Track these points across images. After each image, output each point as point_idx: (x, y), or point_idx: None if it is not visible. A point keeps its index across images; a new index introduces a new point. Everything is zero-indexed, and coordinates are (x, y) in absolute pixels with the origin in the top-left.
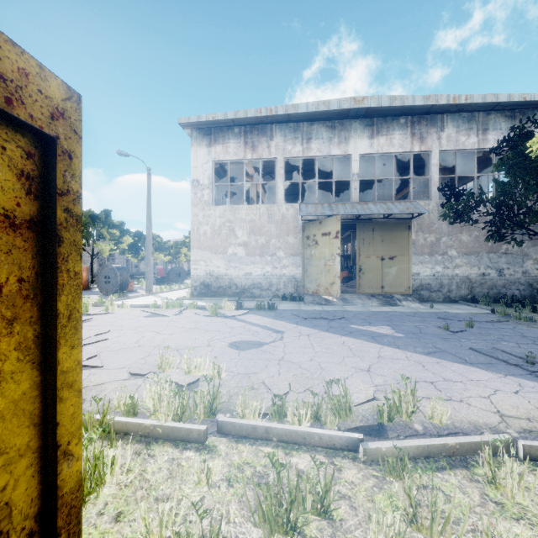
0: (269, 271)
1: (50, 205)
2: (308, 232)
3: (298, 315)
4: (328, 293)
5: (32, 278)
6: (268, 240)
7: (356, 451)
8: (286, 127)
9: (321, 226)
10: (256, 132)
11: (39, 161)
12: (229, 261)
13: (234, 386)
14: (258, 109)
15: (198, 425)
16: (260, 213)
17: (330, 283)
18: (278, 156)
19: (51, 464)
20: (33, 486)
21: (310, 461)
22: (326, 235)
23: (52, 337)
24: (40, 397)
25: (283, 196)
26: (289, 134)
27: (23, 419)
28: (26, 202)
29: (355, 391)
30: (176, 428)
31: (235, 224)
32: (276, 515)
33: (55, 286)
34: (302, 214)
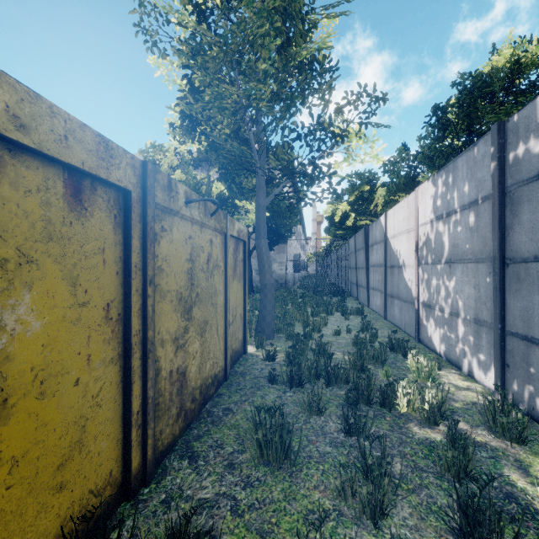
0: None
1: None
2: None
3: None
4: None
5: None
6: None
7: None
8: None
9: None
10: None
11: None
12: None
13: None
14: None
15: None
16: None
17: None
18: None
19: None
20: None
21: None
22: None
23: None
24: None
25: None
26: None
27: None
28: None
29: None
30: None
31: None
32: None
33: None
34: None
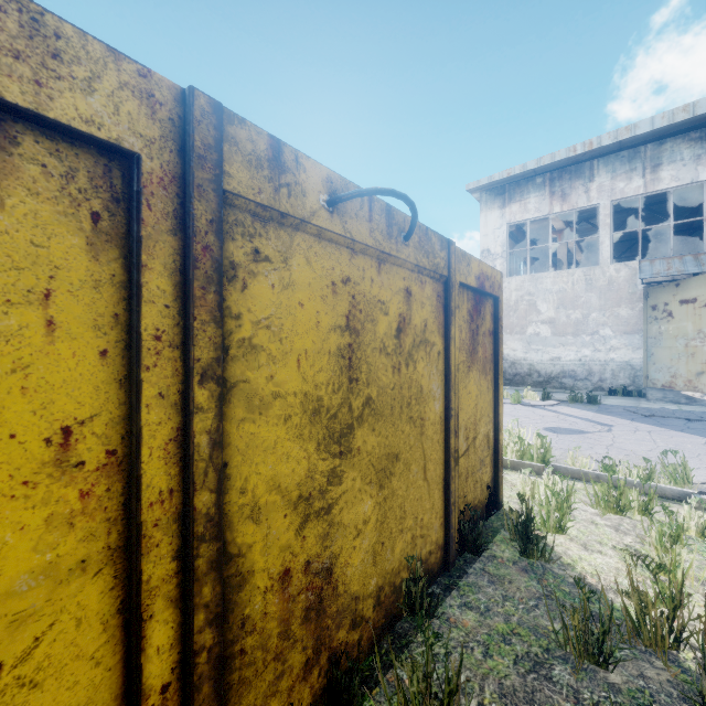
0: (587, 355)
1: (496, 324)
2: (655, 300)
3: (635, 412)
4: (691, 388)
5: (492, 354)
6: (586, 315)
7: (689, 503)
8: (615, 158)
9: (678, 290)
10: (568, 176)
11: (493, 307)
12: (529, 342)
13: (559, 454)
14: (570, 148)
15: (537, 464)
16: (573, 280)
17: (696, 373)
18: (602, 201)
19: (497, 430)
20: (492, 436)
21: (639, 498)
22: (688, 303)
23: (497, 378)
24: (493, 402)
25: (610, 253)
26: (620, 166)
27: (491, 408)
28: (491, 324)
29: (703, 475)
30: (520, 462)
31: (537, 296)
32: (609, 502)
33: (498, 357)
34: (642, 277)
